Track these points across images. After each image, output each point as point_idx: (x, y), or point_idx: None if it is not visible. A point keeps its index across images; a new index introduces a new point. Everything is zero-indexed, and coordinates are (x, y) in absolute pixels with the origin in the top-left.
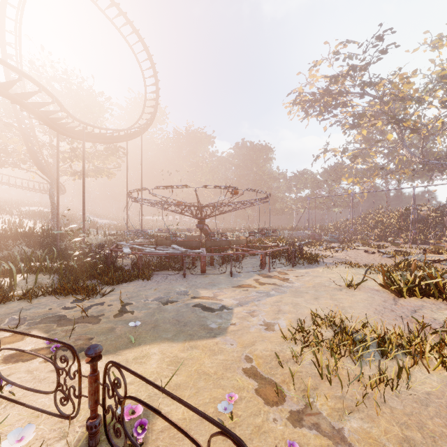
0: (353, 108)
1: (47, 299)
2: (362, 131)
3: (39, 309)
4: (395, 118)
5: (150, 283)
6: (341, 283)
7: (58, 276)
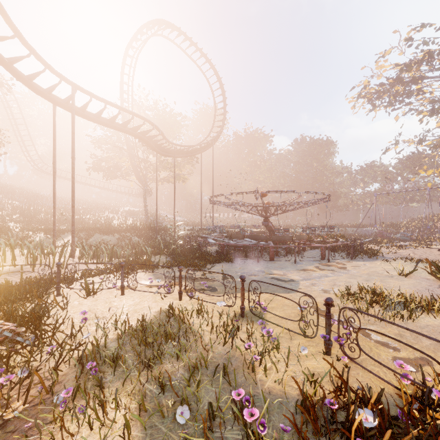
0: (431, 94)
1: (176, 269)
2: None
3: (176, 273)
4: None
5: (234, 265)
6: (394, 273)
7: (169, 257)
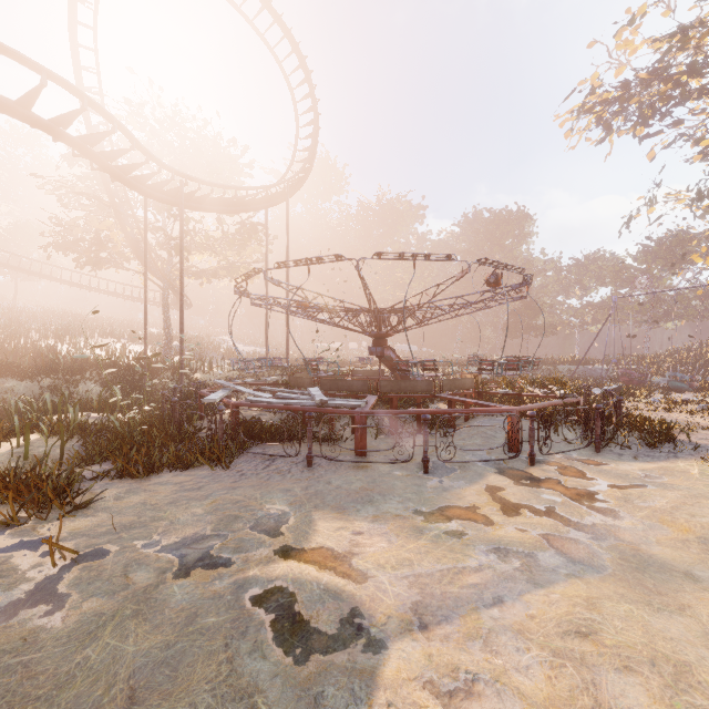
0: None
1: None
2: None
3: None
4: None
5: (219, 479)
6: None
7: (84, 442)
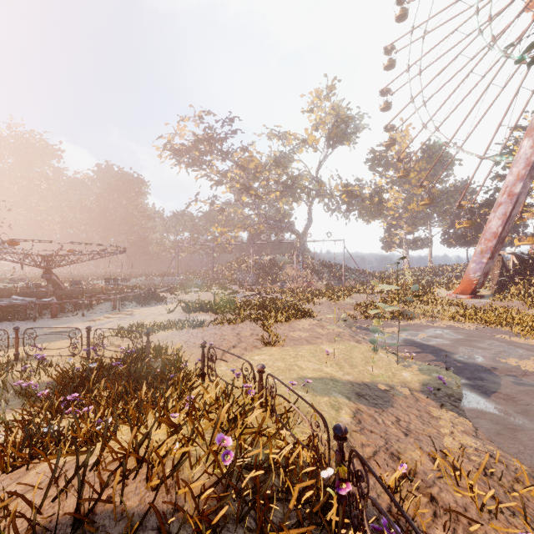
0: (217, 168)
1: None
2: (226, 188)
3: None
4: (245, 186)
5: None
6: (165, 312)
7: None
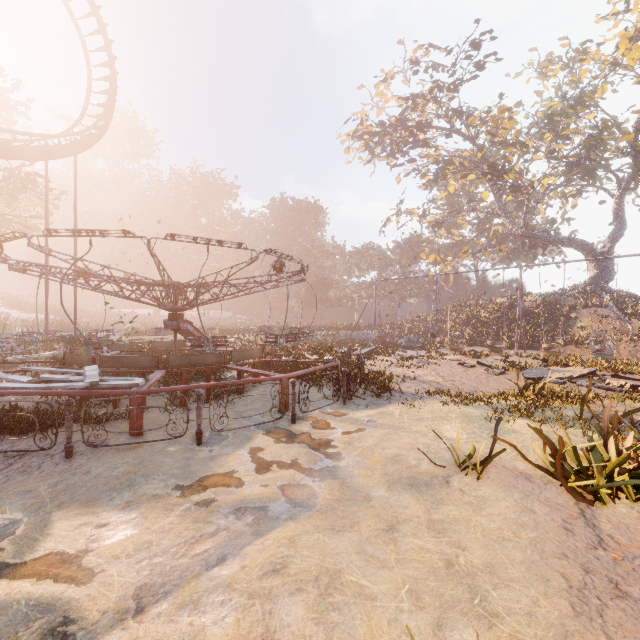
0: (436, 150)
1: None
2: (448, 187)
3: None
4: (494, 167)
5: None
6: (443, 456)
7: None
